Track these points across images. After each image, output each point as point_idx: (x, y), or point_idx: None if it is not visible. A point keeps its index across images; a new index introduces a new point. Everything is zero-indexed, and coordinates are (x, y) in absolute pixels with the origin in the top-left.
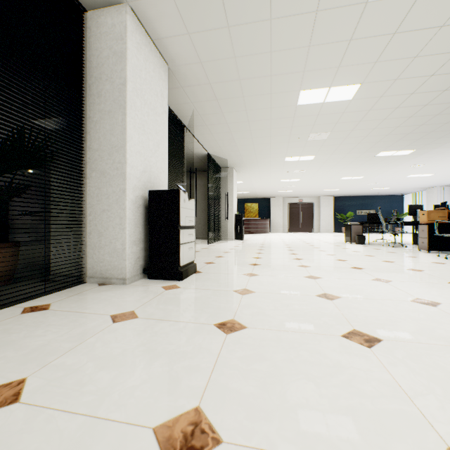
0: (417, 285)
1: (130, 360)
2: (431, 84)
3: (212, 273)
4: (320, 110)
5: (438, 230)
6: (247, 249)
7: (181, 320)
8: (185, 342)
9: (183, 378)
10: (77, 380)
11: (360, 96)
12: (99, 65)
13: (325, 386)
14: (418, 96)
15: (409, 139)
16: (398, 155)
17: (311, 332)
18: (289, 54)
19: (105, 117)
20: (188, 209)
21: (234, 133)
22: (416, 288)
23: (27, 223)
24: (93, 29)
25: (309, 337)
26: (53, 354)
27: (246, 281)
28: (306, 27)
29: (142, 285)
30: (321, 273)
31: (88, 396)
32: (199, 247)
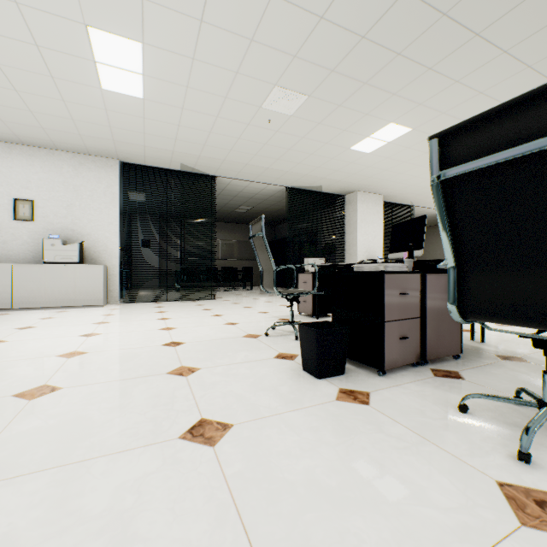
0: None
1: None
2: None
3: None
4: None
5: None
6: None
7: None
8: None
9: None
10: None
11: None
12: (349, 215)
13: None
14: None
15: None
16: None
17: None
18: None
19: (351, 234)
20: None
21: None
22: None
23: None
24: (347, 201)
25: None
26: None
27: None
28: None
29: None
30: None
31: None
32: None
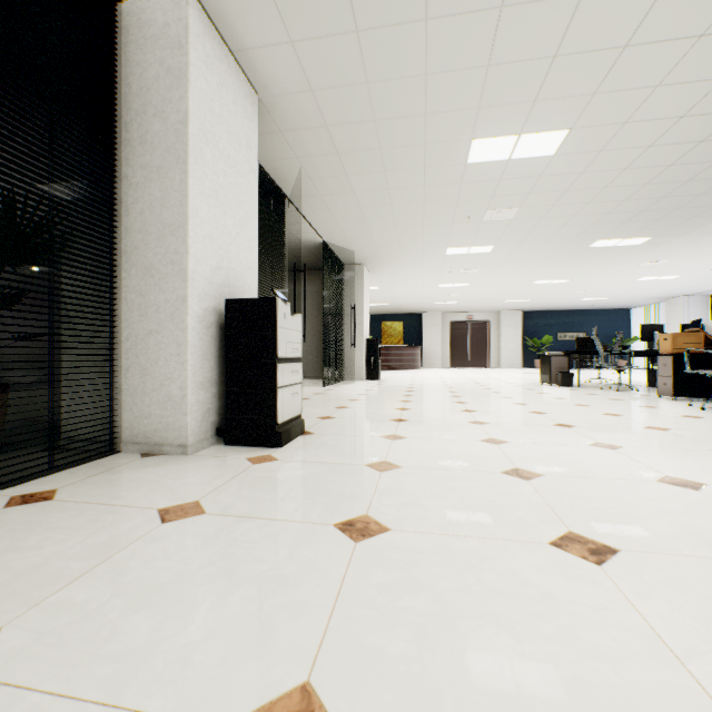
0: (663, 453)
1: (188, 592)
2: (680, 130)
3: (331, 435)
4: (504, 171)
5: (689, 364)
6: (387, 396)
7: (278, 517)
8: (284, 558)
9: (281, 626)
10: (91, 633)
11: (567, 150)
12: (142, 91)
13: (531, 638)
14: (659, 151)
15: (642, 220)
16: (624, 245)
17: (499, 537)
18: (455, 79)
19: (153, 177)
20: (291, 330)
21: (365, 209)
22: (663, 459)
23: (17, 354)
24: (132, 30)
25: (496, 546)
26: (52, 583)
27: (386, 448)
28: (483, 33)
29: (214, 455)
30: (508, 435)
31: (108, 664)
32: (309, 392)
